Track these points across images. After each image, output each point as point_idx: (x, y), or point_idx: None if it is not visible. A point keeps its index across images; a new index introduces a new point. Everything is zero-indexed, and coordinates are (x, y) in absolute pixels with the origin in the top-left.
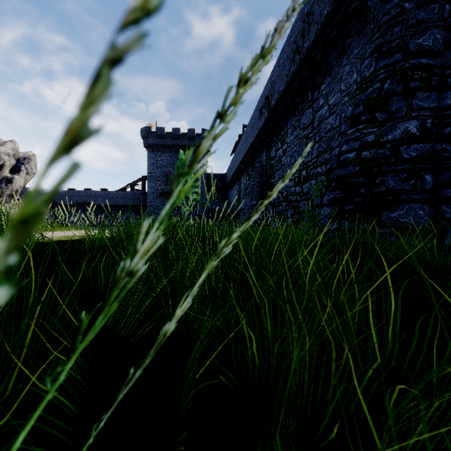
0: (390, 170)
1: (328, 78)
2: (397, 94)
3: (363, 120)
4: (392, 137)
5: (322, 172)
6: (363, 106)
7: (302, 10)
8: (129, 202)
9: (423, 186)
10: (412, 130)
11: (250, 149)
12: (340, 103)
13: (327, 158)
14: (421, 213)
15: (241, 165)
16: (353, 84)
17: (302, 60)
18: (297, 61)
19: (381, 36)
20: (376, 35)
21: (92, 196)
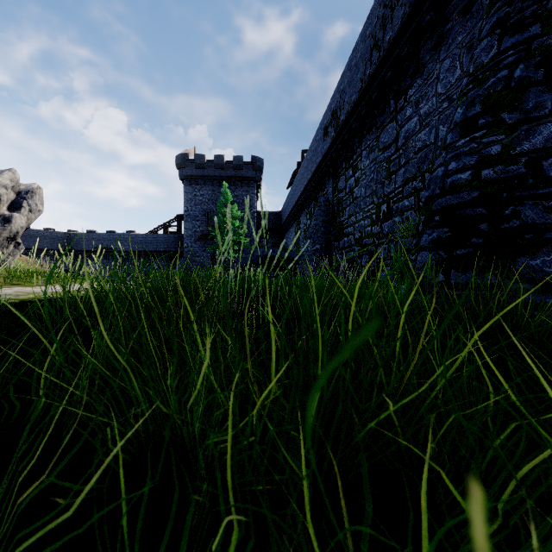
0: (527, 196)
1: (419, 79)
2: (535, 84)
3: (481, 124)
4: (530, 146)
5: (410, 205)
6: (480, 104)
7: None
8: (161, 247)
9: None
10: None
11: (312, 179)
12: (435, 111)
13: (417, 187)
14: None
15: (300, 201)
16: (455, 84)
17: (383, 58)
18: (376, 60)
19: (506, 5)
20: (498, 4)
21: (116, 240)
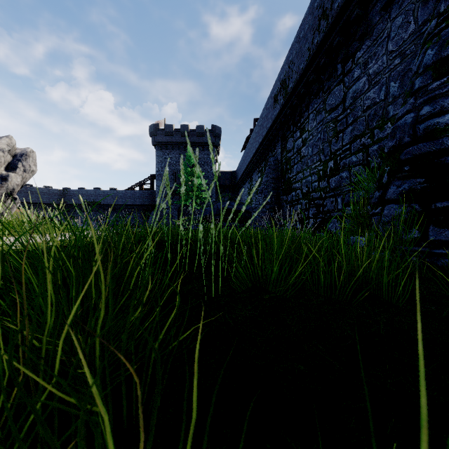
0: None
1: (368, 41)
2: None
3: None
4: None
5: (358, 161)
6: None
7: None
8: (137, 201)
9: None
10: None
11: (263, 142)
12: (386, 69)
13: (365, 143)
14: None
15: (252, 161)
16: (409, 39)
17: (331, 25)
18: (324, 28)
19: None
20: None
21: (101, 195)
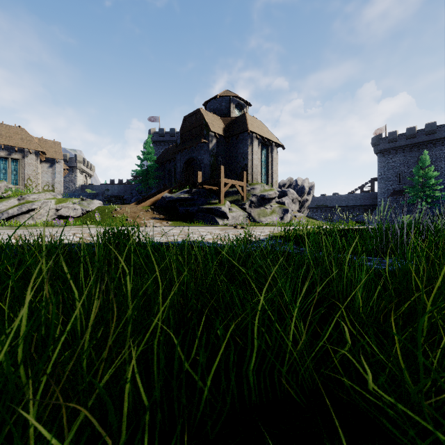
0: None
1: None
2: None
3: None
4: None
5: None
6: None
7: None
8: (358, 203)
9: None
10: None
11: None
12: None
13: None
14: None
15: None
16: None
17: None
18: None
19: None
20: None
21: (328, 200)
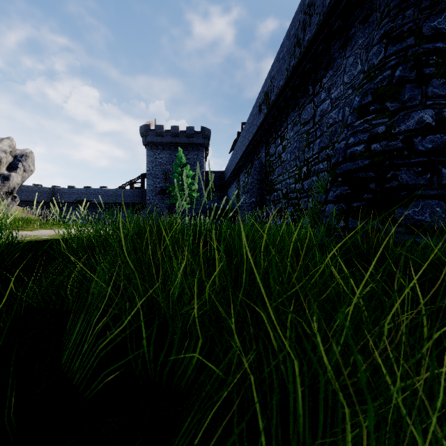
0: (403, 164)
1: (330, 71)
2: (409, 82)
3: (372, 110)
4: (405, 127)
5: (324, 168)
6: (371, 95)
7: (303, 1)
8: (128, 200)
9: (440, 180)
10: (427, 120)
11: (249, 146)
12: (343, 96)
13: (329, 154)
14: (438, 210)
15: (240, 163)
16: (357, 76)
17: (303, 54)
18: (298, 55)
19: (391, 21)
20: (385, 20)
21: (92, 193)
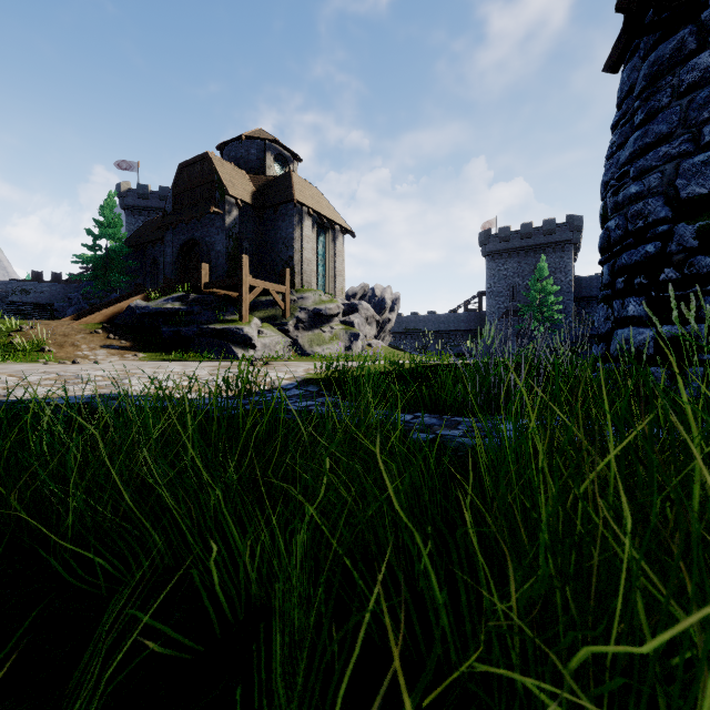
0: None
1: None
2: None
3: None
4: None
5: None
6: None
7: None
8: (462, 326)
9: None
10: None
11: None
12: None
13: None
14: None
15: None
16: None
17: None
18: None
19: None
20: None
21: (421, 321)
